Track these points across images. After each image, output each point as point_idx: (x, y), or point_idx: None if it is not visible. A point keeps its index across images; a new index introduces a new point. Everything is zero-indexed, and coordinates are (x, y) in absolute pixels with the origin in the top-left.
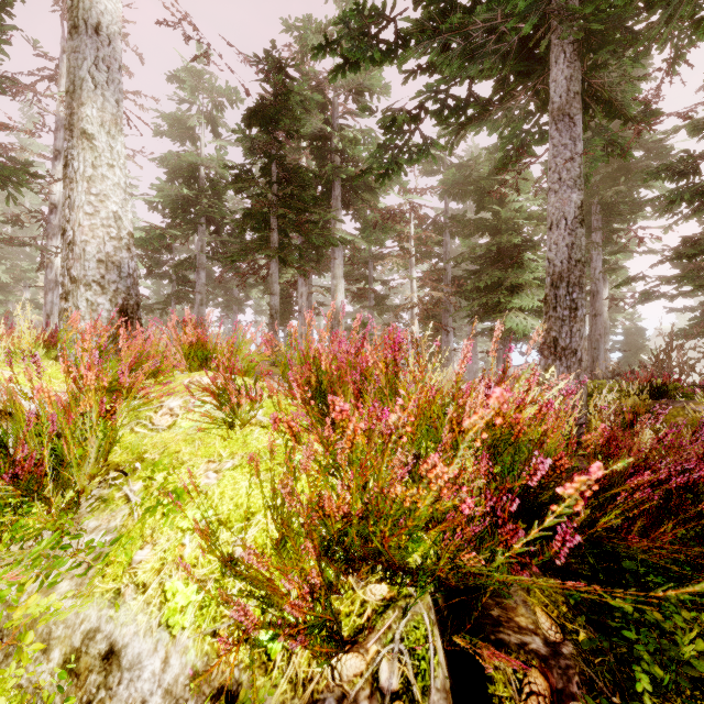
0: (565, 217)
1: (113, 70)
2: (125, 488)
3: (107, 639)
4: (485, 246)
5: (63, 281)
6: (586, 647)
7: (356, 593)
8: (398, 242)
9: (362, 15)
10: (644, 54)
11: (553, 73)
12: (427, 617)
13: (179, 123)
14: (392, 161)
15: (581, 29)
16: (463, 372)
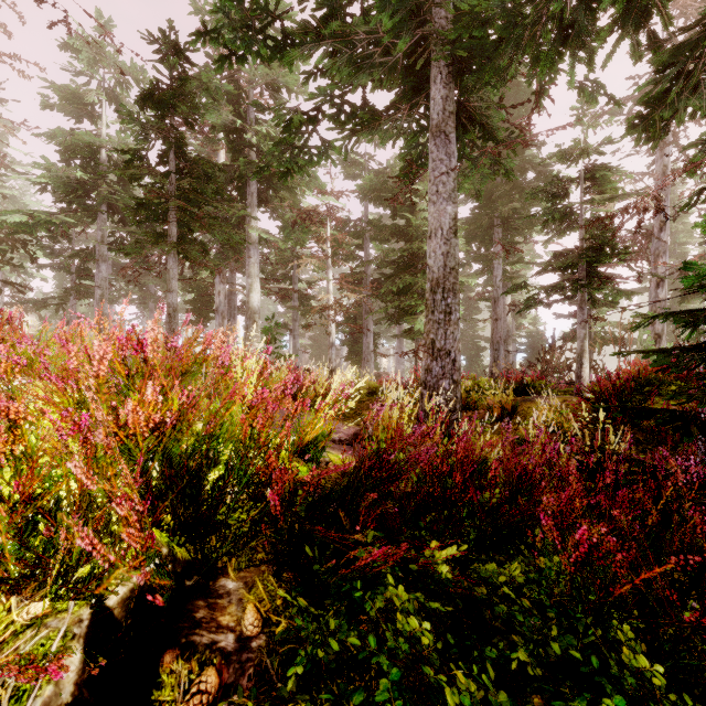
0: (442, 227)
1: None
2: None
3: None
4: (398, 252)
5: None
6: (277, 637)
7: (11, 614)
8: (316, 243)
9: (243, 7)
10: (501, 84)
11: (433, 91)
12: (63, 632)
13: (74, 97)
14: (291, 160)
15: (452, 53)
16: (221, 373)
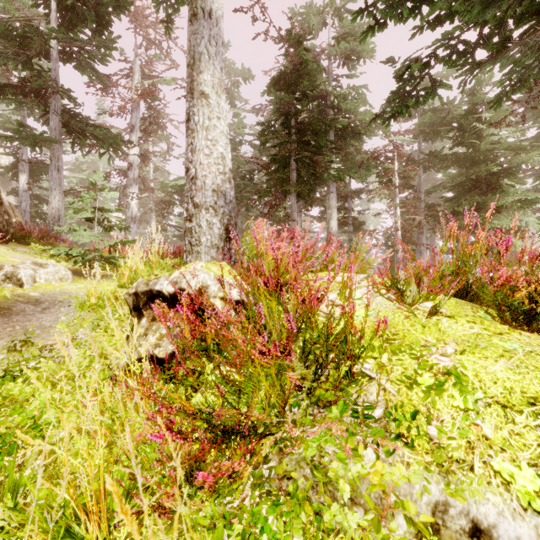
0: None
1: (219, 45)
2: (356, 366)
3: (464, 515)
4: (464, 176)
5: (187, 207)
6: None
7: None
8: (382, 177)
9: None
10: None
11: None
12: None
13: None
14: (402, 104)
15: None
16: None
